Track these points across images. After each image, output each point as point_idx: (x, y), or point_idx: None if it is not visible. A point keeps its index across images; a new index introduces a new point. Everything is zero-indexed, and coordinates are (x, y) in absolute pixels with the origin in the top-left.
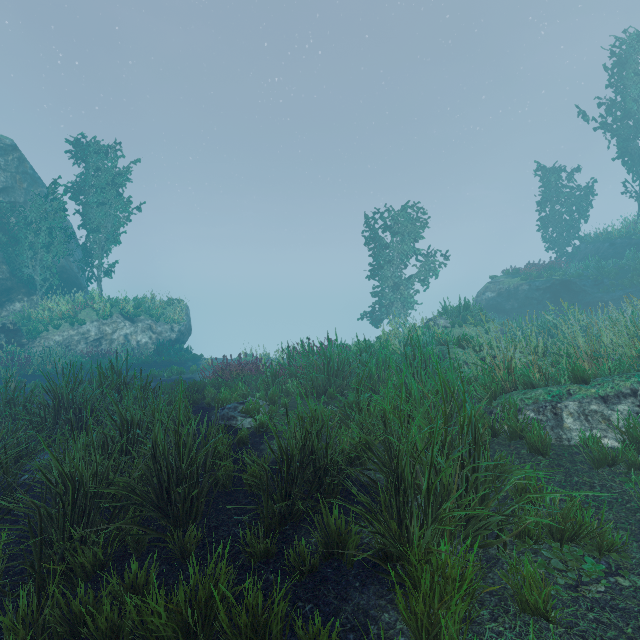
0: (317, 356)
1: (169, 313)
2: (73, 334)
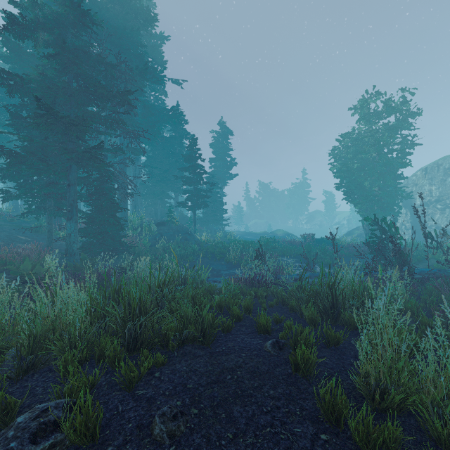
0: None
1: None
2: None
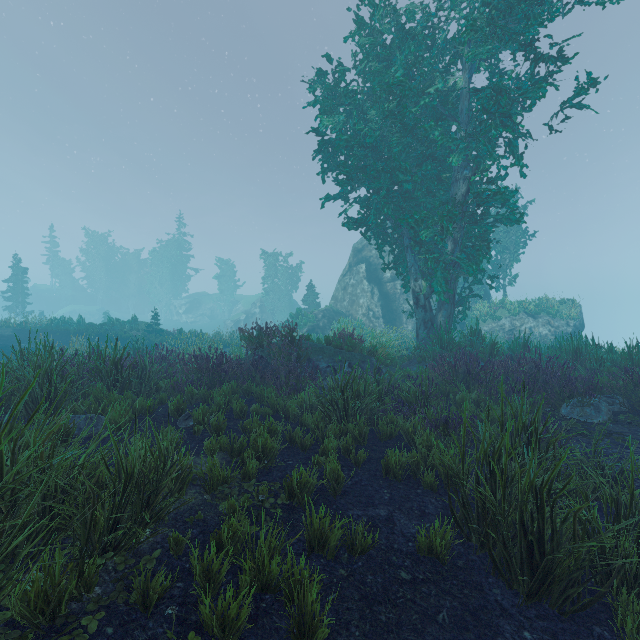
0: None
1: (562, 311)
2: (494, 326)
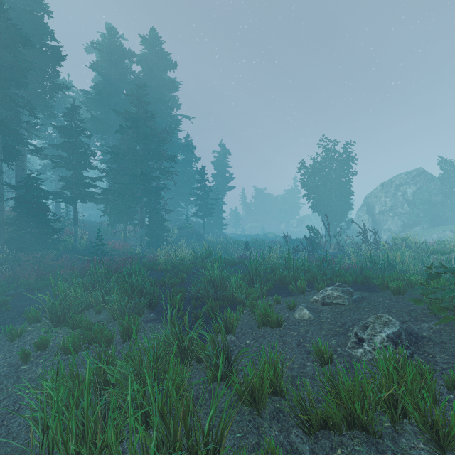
0: None
1: None
2: (428, 237)
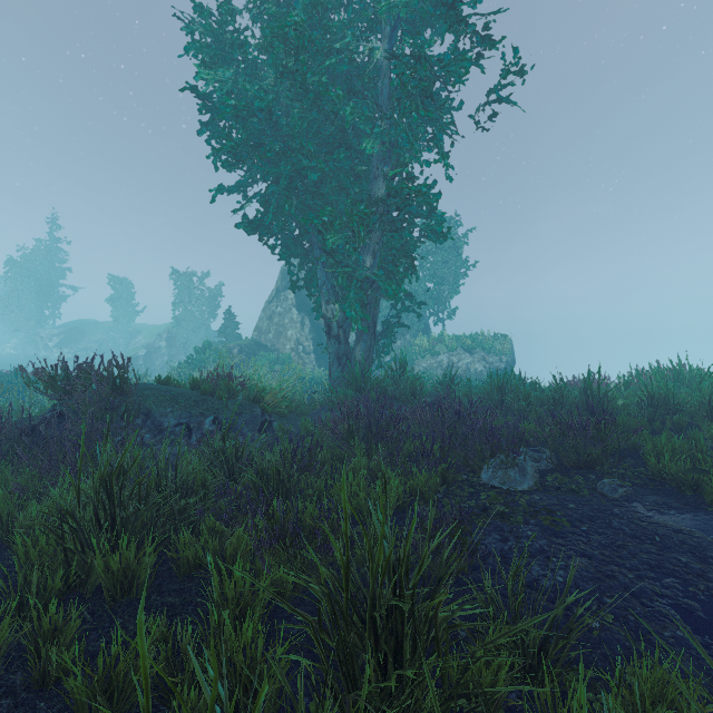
0: (667, 376)
1: (496, 346)
2: (433, 362)
